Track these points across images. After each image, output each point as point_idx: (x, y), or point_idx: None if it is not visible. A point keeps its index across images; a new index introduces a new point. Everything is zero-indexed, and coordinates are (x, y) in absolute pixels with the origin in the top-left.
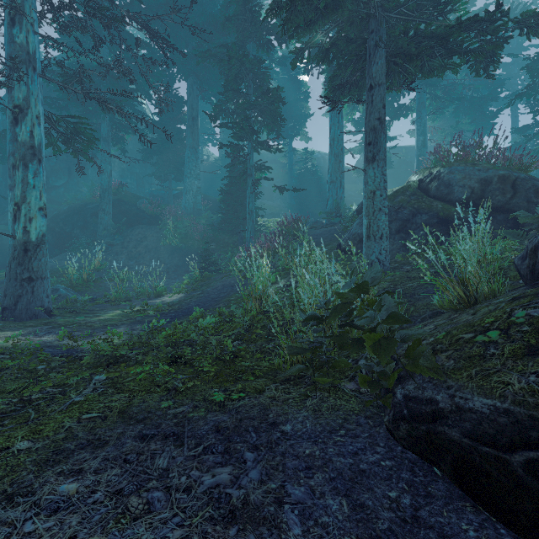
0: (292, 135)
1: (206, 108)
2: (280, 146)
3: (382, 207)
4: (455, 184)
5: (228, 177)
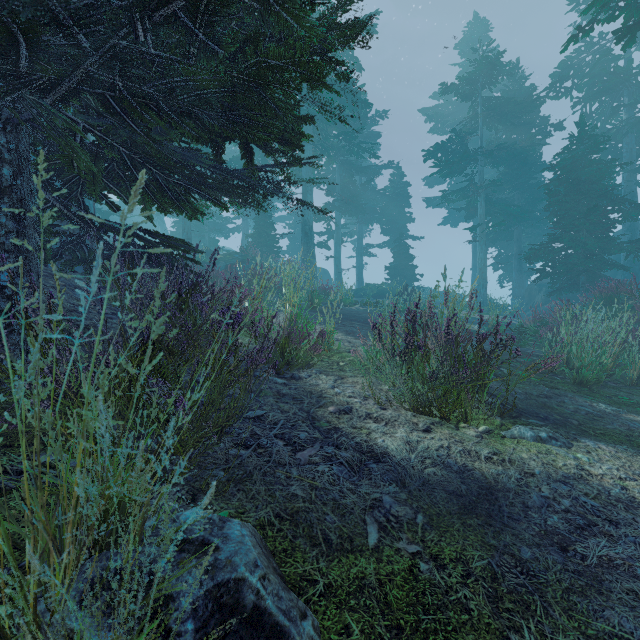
0: None
1: None
2: None
3: None
4: None
5: None
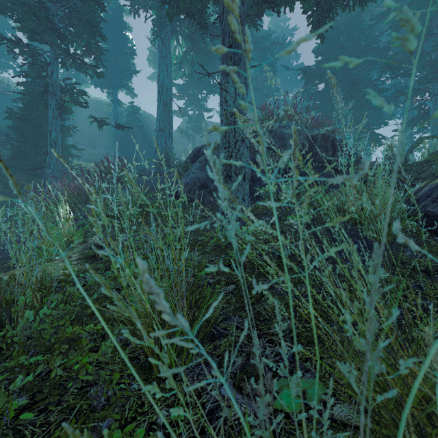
0: (117, 85)
1: (4, 25)
2: (104, 97)
3: (244, 137)
4: (287, 138)
5: (25, 100)
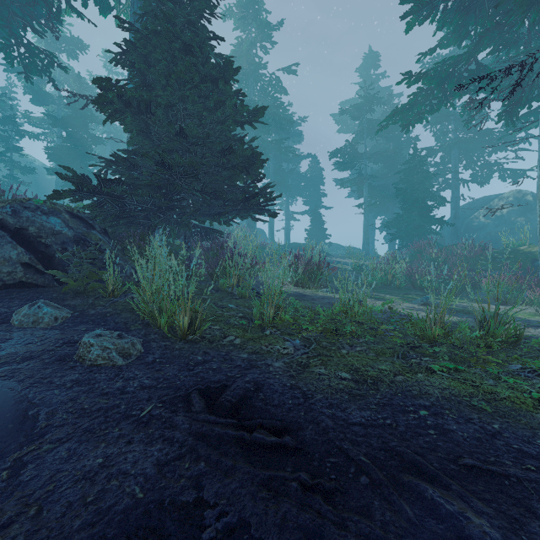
0: None
1: None
2: None
3: None
4: None
5: None
